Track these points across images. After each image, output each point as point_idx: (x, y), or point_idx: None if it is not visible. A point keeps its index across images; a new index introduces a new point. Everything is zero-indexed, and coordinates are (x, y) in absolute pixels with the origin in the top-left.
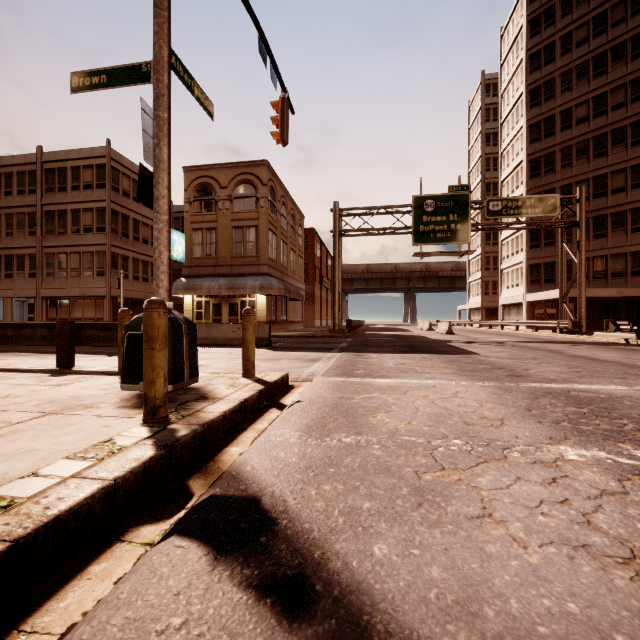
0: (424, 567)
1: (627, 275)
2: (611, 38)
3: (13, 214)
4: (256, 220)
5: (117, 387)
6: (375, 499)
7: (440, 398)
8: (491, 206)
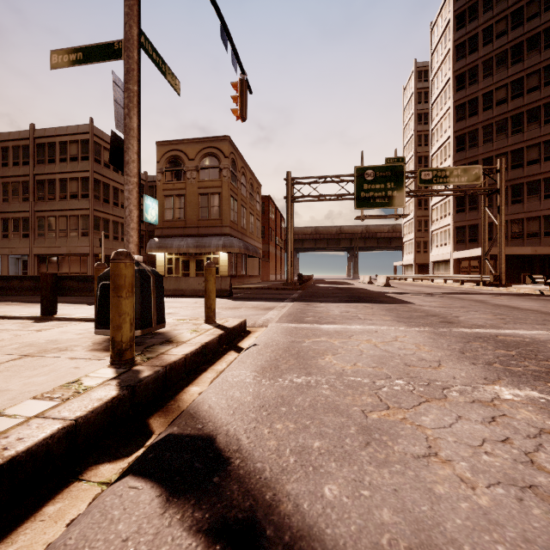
0: (375, 510)
1: (540, 235)
2: (527, 30)
3: (9, 183)
4: (219, 188)
5: (91, 332)
6: (325, 438)
7: (382, 342)
8: (423, 175)
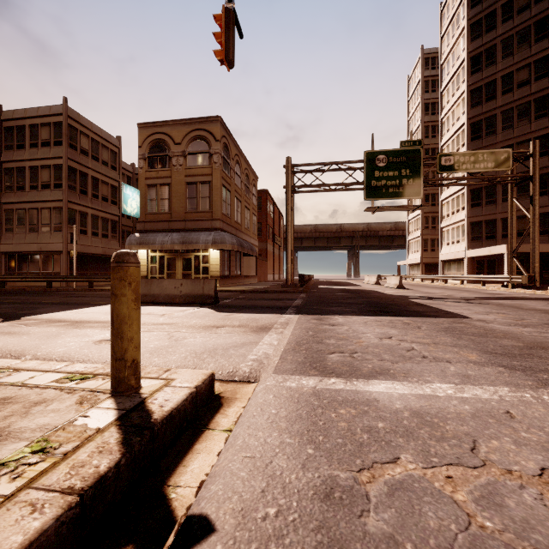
0: None
1: None
2: None
3: None
4: (209, 176)
5: None
6: None
7: None
8: (443, 161)
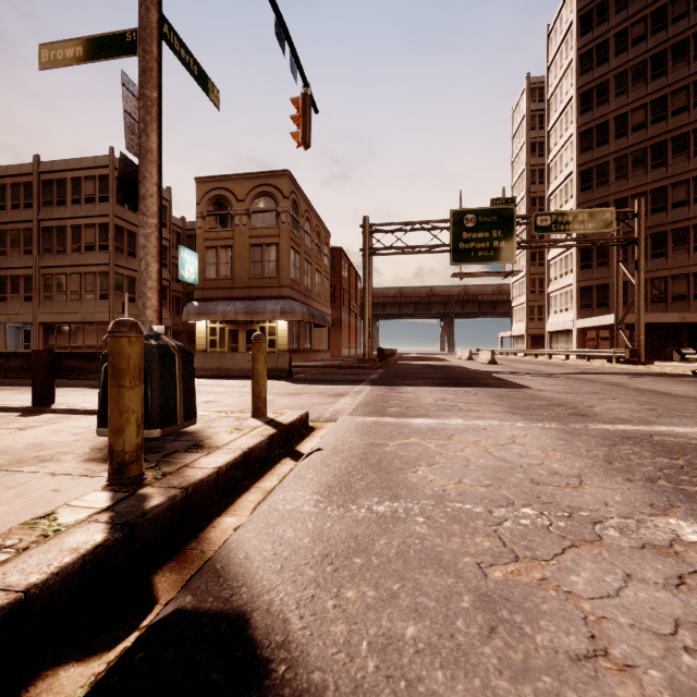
0: None
1: (689, 298)
2: (671, 35)
3: (7, 231)
4: (277, 237)
5: (94, 431)
6: (423, 618)
7: (494, 445)
8: (539, 221)
